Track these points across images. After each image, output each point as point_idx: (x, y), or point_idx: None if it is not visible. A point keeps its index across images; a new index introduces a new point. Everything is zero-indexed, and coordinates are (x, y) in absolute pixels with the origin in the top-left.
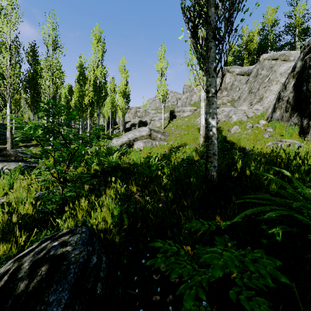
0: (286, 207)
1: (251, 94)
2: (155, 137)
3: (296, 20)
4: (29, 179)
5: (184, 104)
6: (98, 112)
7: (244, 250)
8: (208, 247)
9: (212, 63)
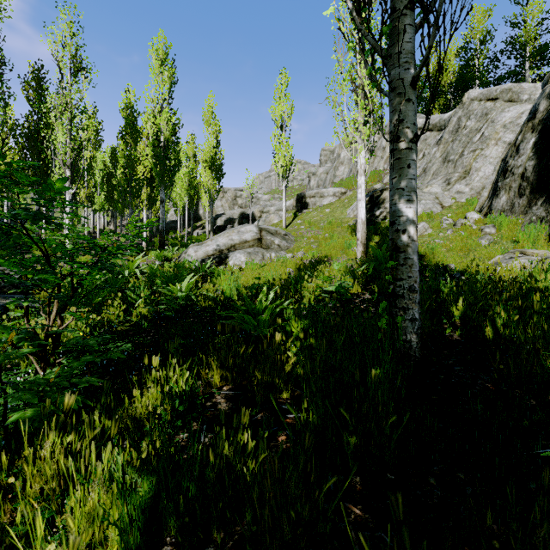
0: None
1: (448, 163)
2: (269, 243)
3: (527, 31)
4: None
5: (322, 184)
6: (162, 197)
7: None
8: None
9: (407, 68)
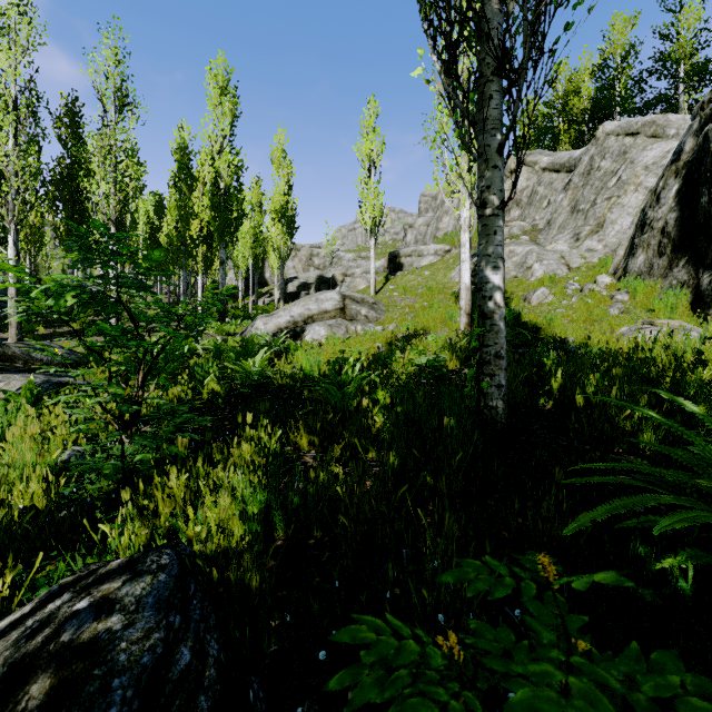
0: (694, 495)
1: (577, 214)
2: (354, 314)
3: (680, 45)
4: (54, 414)
5: (421, 239)
6: (222, 257)
7: (622, 655)
8: (506, 628)
9: (494, 135)
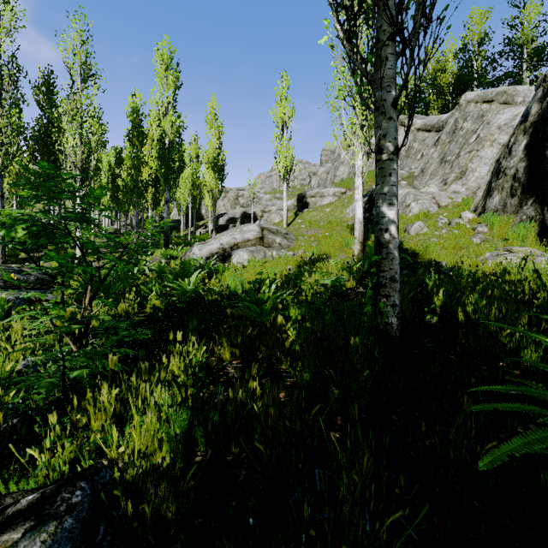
0: None
1: (445, 164)
2: (270, 242)
3: (524, 33)
4: (20, 326)
5: (323, 184)
6: (167, 197)
7: None
8: None
9: (389, 91)
